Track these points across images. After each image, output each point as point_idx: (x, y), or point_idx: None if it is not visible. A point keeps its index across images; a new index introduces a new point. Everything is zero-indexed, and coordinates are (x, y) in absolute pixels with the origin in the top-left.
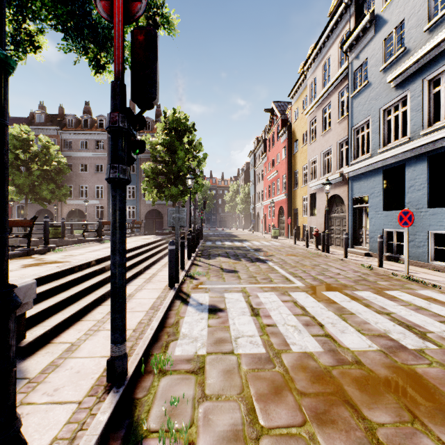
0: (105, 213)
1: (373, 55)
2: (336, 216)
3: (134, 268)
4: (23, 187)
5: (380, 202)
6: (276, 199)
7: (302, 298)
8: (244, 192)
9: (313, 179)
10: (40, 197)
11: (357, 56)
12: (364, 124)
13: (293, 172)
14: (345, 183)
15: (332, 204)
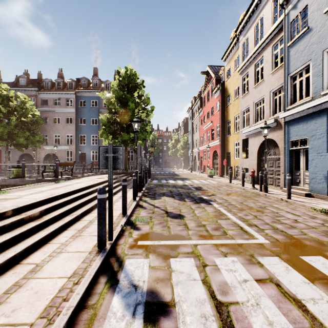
0: (73, 157)
1: (315, 0)
2: (268, 158)
3: (69, 215)
4: (3, 135)
5: (324, 144)
6: (210, 144)
7: (283, 273)
8: (183, 141)
9: (245, 127)
10: (17, 143)
11: (295, 6)
12: (303, 69)
13: (225, 122)
14: (280, 127)
15: (264, 147)
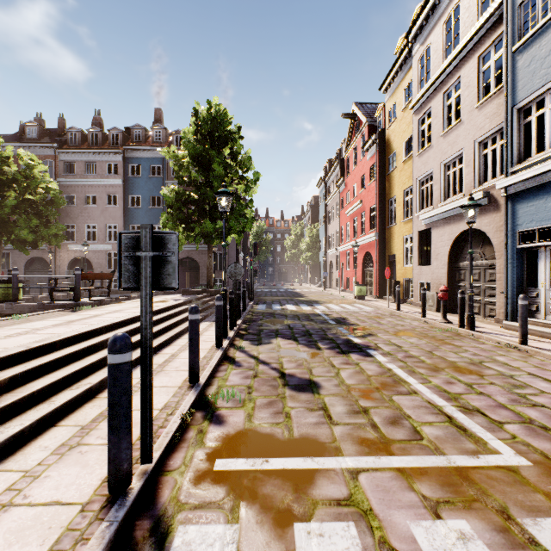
0: None
1: None
2: None
3: (71, 386)
4: None
5: None
6: (359, 241)
7: None
8: (311, 236)
9: (425, 208)
10: (17, 238)
11: None
12: (545, 93)
13: (386, 201)
14: (494, 207)
15: (461, 245)
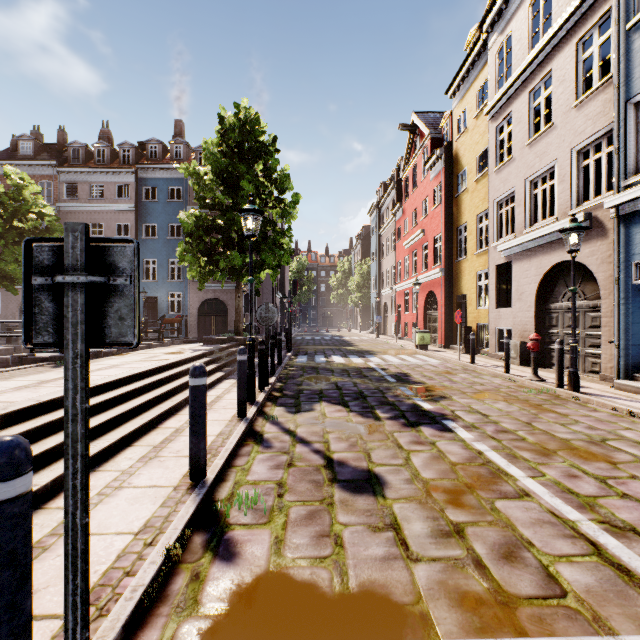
0: None
1: None
2: (565, 307)
3: None
4: None
5: None
6: (420, 279)
7: None
8: (361, 273)
9: (504, 236)
10: (2, 274)
11: None
12: None
13: (454, 230)
14: (599, 233)
15: (552, 282)
